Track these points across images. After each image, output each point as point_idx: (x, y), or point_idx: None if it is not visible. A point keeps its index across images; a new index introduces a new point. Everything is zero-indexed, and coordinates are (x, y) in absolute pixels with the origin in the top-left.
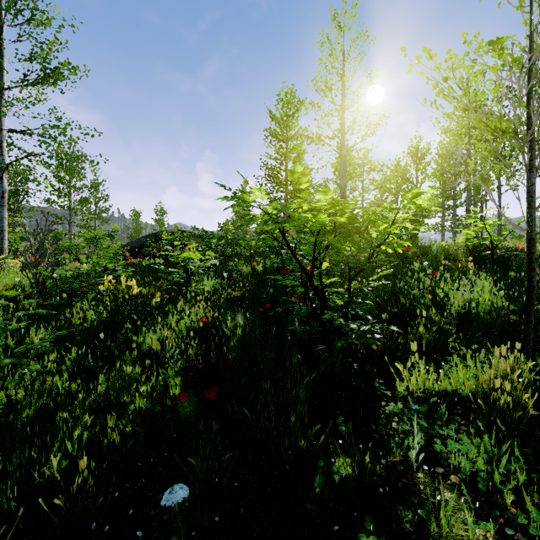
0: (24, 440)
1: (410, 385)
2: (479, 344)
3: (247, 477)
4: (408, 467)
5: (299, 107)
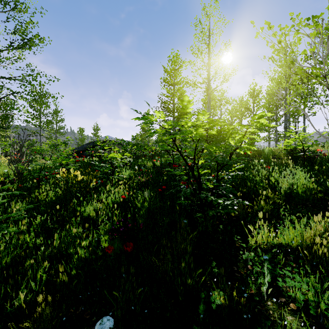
0: (4, 278)
1: (258, 240)
2: (299, 212)
3: (153, 305)
4: (261, 297)
5: (181, 64)
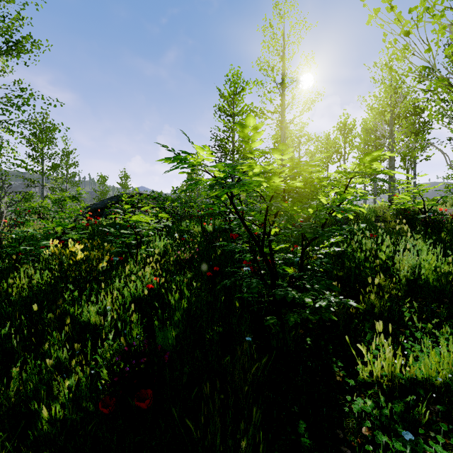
0: None
1: (374, 370)
2: (433, 313)
3: None
4: None
5: (244, 87)
